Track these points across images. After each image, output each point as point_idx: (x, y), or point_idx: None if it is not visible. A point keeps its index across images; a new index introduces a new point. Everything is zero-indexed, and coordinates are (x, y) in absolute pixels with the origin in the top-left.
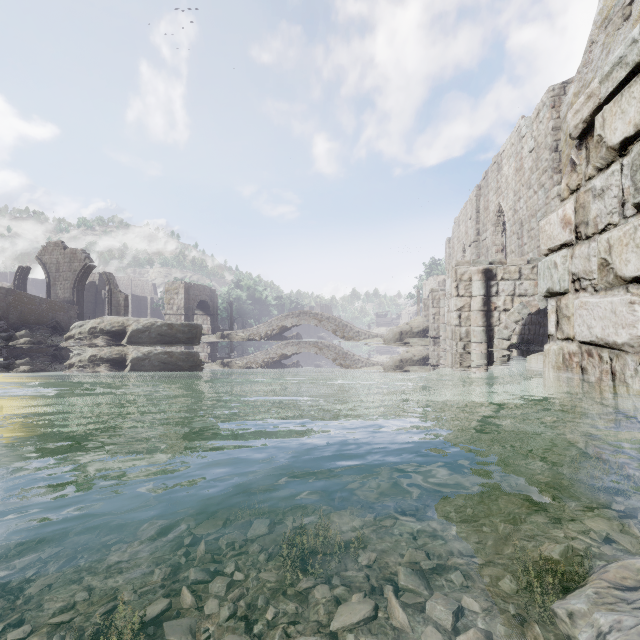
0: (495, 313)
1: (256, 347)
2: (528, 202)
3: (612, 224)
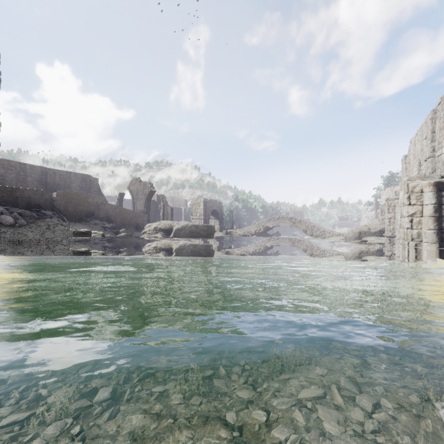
0: None
1: (248, 241)
2: None
3: None
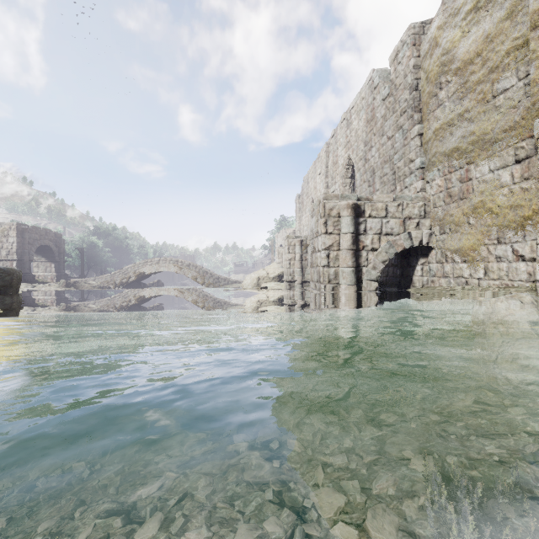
0: (363, 252)
1: (109, 295)
2: (381, 149)
3: None
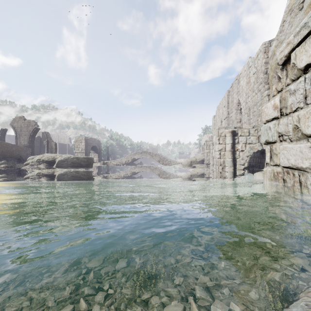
0: (237, 152)
1: (120, 169)
2: (252, 98)
3: (300, 107)
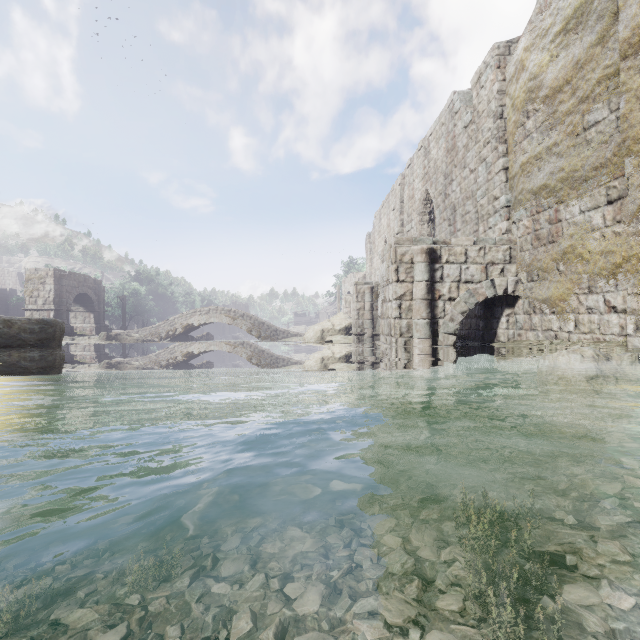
0: (440, 302)
1: (154, 350)
2: (462, 183)
3: None
